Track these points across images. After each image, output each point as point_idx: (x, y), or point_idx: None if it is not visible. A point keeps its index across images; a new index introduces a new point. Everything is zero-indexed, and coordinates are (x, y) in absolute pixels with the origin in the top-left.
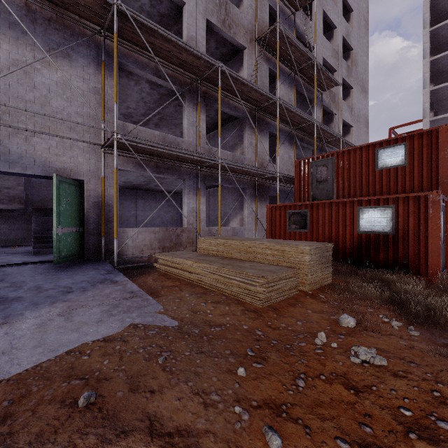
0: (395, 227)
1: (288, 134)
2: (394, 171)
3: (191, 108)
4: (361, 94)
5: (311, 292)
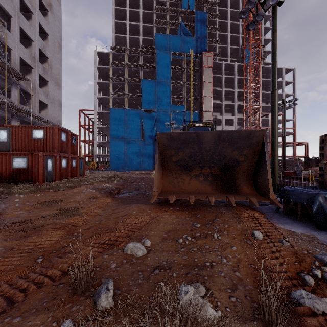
0: (28, 165)
1: None
2: (40, 141)
3: None
4: (56, 86)
5: None
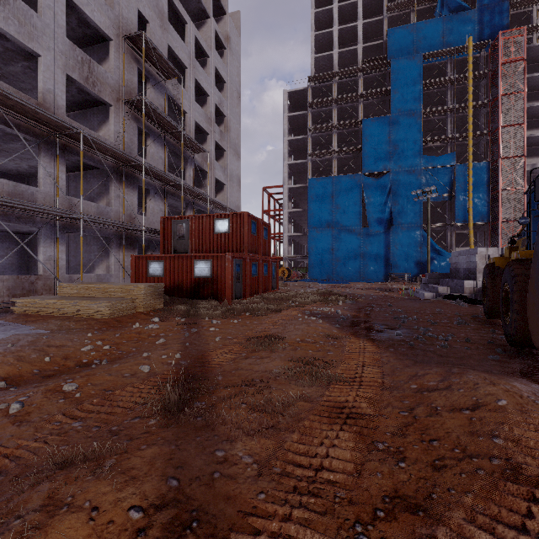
0: (212, 273)
1: (159, 189)
2: (224, 236)
3: (48, 159)
4: (234, 156)
5: (146, 312)
